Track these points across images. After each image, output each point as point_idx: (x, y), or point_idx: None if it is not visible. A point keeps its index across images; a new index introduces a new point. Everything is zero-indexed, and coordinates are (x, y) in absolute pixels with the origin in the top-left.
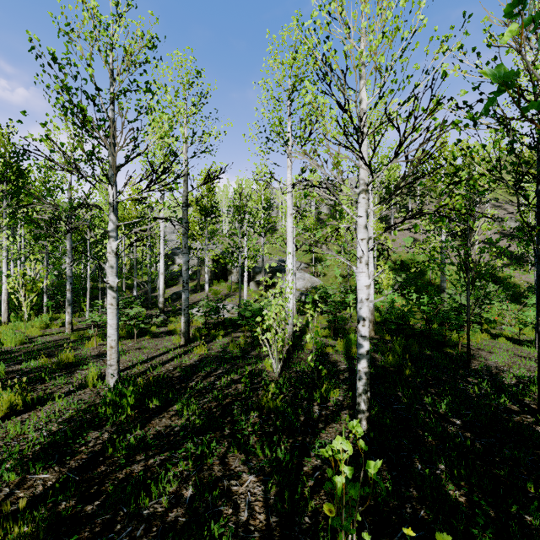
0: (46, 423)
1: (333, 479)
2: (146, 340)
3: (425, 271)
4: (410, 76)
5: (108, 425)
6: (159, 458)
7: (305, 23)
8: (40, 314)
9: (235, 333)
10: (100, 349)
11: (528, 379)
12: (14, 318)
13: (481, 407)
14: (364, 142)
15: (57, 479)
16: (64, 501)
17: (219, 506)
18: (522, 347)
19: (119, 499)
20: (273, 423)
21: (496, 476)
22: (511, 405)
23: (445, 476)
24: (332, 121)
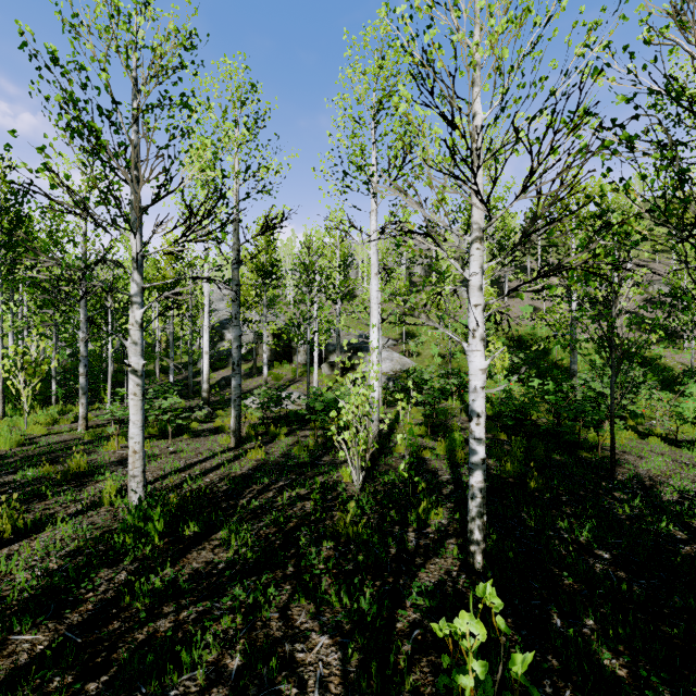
0: (42, 558)
1: (455, 680)
2: (184, 440)
3: (549, 349)
4: (544, 78)
5: (127, 561)
6: (194, 610)
7: (397, 9)
8: (47, 405)
9: (302, 431)
10: (123, 453)
11: (694, 494)
12: (12, 411)
13: (635, 533)
14: (479, 171)
15: (51, 642)
16: (58, 676)
17: (278, 684)
18: (681, 449)
19: (135, 673)
20: (354, 557)
21: (667, 636)
22: (676, 531)
23: (596, 636)
24: (436, 141)
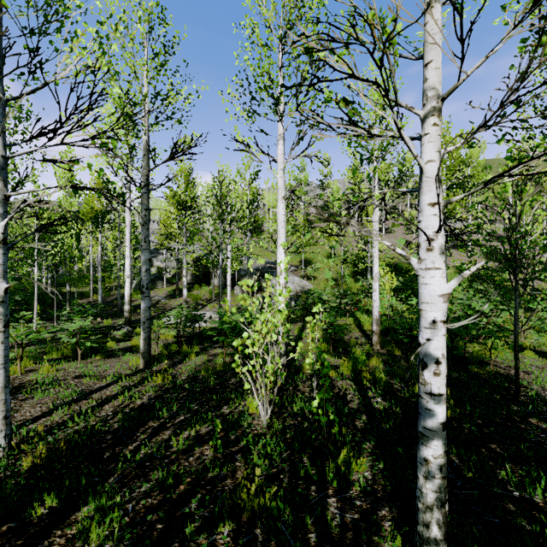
0: None
1: None
2: (95, 362)
3: None
4: None
5: None
6: None
7: None
8: None
9: (213, 349)
10: (24, 379)
11: None
12: None
13: None
14: (437, 15)
15: None
16: None
17: None
18: None
19: None
20: None
21: None
22: None
23: None
24: None
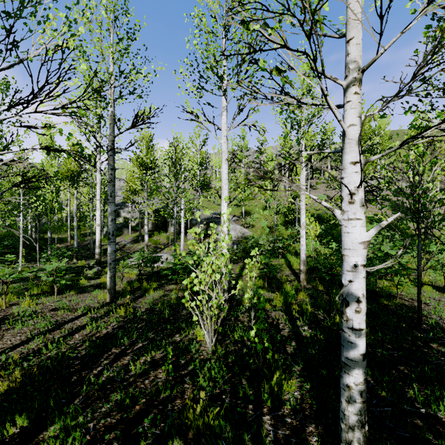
0: None
1: None
2: (69, 296)
3: None
4: None
5: None
6: None
7: None
8: None
9: (169, 285)
10: (8, 311)
11: None
12: None
13: None
14: None
15: None
16: None
17: None
18: None
19: None
20: None
21: None
22: None
23: None
24: None
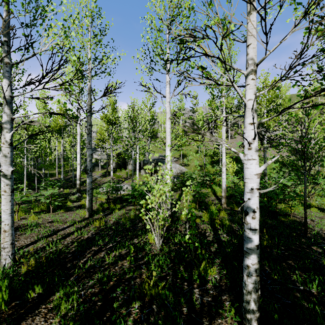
0: None
1: None
2: (60, 213)
3: None
4: None
5: None
6: None
7: None
8: None
9: (128, 206)
10: (20, 223)
11: None
12: None
13: None
14: (254, 18)
15: None
16: None
17: None
18: None
19: None
20: (155, 321)
21: None
22: None
23: None
24: None
